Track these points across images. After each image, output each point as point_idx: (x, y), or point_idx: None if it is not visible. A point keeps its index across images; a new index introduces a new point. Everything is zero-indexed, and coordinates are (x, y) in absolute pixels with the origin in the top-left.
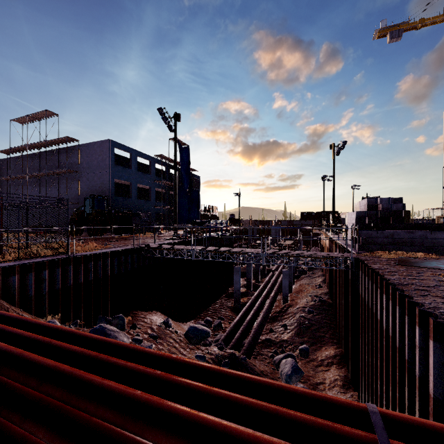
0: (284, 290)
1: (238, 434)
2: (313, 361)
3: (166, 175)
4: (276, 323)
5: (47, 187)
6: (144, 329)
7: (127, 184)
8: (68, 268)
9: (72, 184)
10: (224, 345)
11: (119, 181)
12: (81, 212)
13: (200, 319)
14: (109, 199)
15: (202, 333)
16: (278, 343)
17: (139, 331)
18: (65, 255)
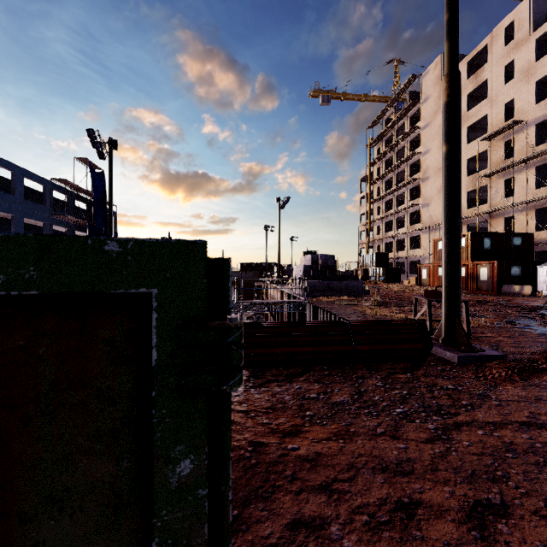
0: None
1: (320, 324)
2: None
3: (69, 208)
4: None
5: None
6: None
7: None
8: None
9: None
10: None
11: None
12: None
13: None
14: None
15: None
16: None
17: None
18: None
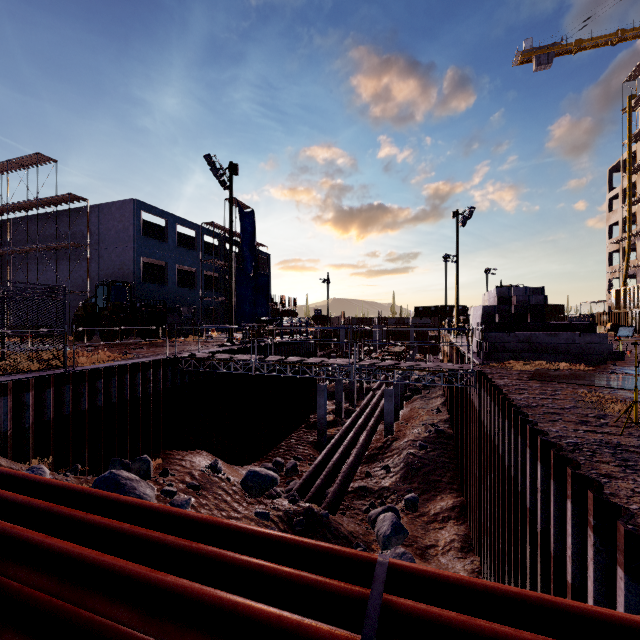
0: (387, 417)
1: (200, 596)
2: (423, 515)
3: (219, 253)
4: (375, 464)
5: (39, 268)
6: (180, 476)
7: (162, 265)
8: (64, 389)
9: (78, 265)
10: (298, 497)
11: (150, 260)
12: (91, 306)
13: (267, 460)
14: (134, 287)
15: (267, 480)
16: (377, 491)
17: (172, 480)
18: (61, 370)
